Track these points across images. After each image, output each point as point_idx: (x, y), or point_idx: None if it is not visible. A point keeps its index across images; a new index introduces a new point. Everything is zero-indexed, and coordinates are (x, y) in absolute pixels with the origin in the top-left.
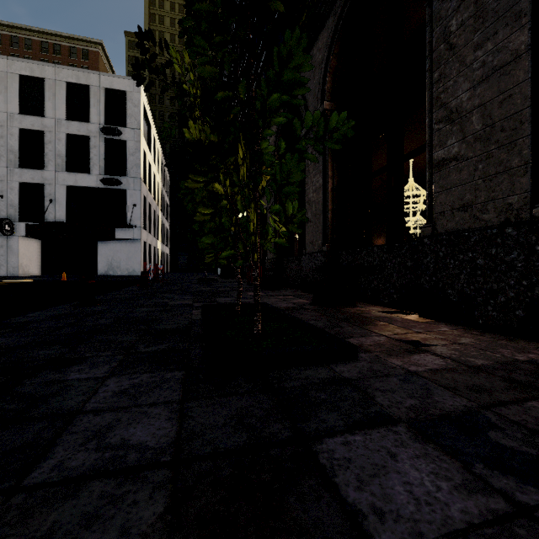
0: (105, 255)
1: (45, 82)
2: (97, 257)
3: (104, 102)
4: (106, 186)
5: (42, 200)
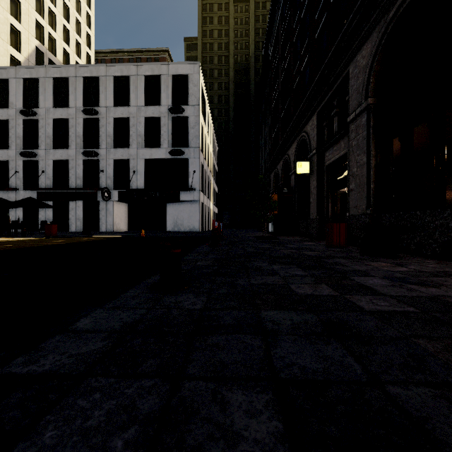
0: (172, 215)
1: (130, 79)
2: (166, 216)
3: (171, 87)
4: (173, 157)
5: (128, 172)
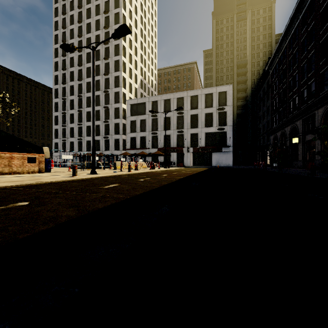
0: (215, 158)
1: (198, 96)
2: (211, 159)
3: (218, 98)
4: (218, 131)
5: (196, 139)
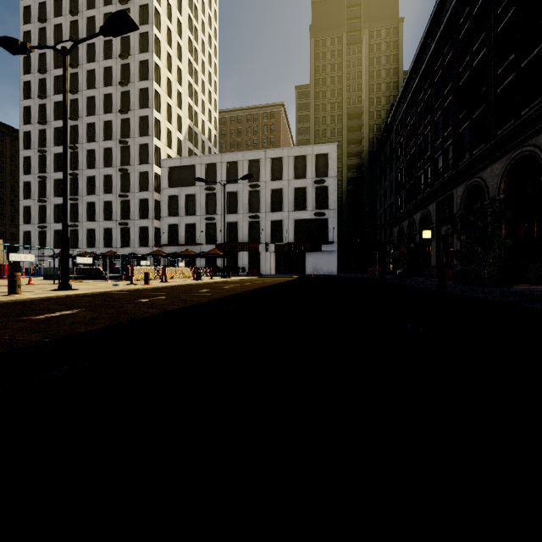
0: (311, 261)
1: (283, 160)
2: (305, 263)
3: (315, 163)
4: (316, 217)
5: (281, 230)
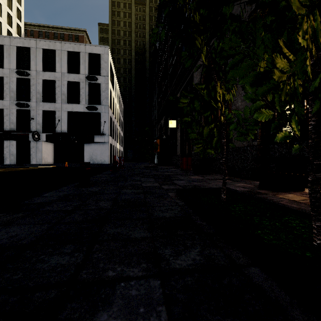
0: (88, 152)
1: (56, 52)
2: (84, 153)
3: (88, 61)
4: (89, 111)
5: (54, 120)
